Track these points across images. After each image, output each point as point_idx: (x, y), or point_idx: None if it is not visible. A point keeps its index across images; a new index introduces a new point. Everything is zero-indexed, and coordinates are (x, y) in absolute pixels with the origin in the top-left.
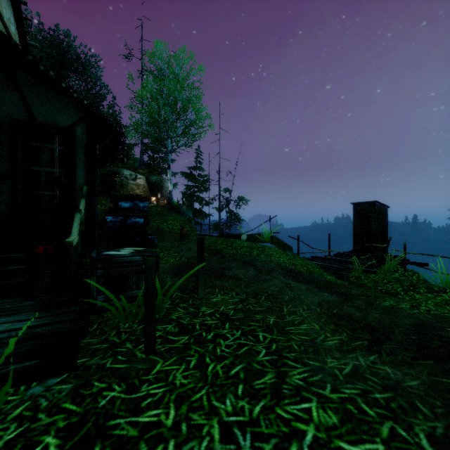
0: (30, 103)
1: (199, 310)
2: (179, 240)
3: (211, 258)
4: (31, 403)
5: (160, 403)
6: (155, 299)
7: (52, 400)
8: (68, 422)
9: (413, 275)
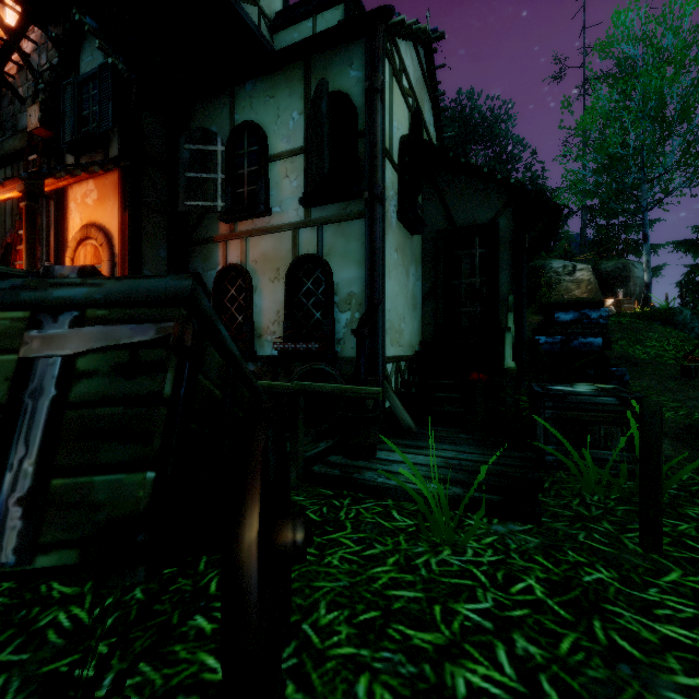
0: (450, 206)
1: None
2: (679, 378)
3: None
4: (498, 539)
5: (692, 627)
6: (661, 466)
7: (520, 545)
8: (547, 576)
9: None
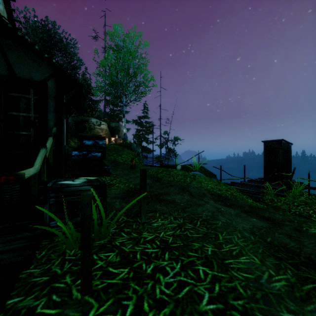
0: (11, 62)
1: (141, 235)
2: (129, 169)
3: (154, 184)
4: None
5: None
6: (91, 236)
7: None
8: None
9: None
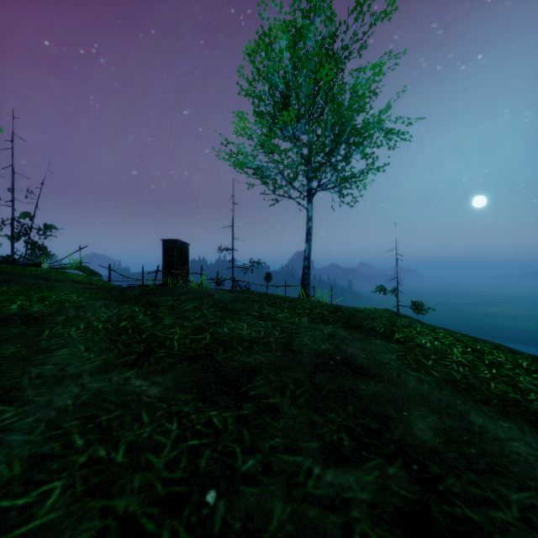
0: None
1: None
2: None
3: None
4: None
5: None
6: None
7: None
8: None
9: None
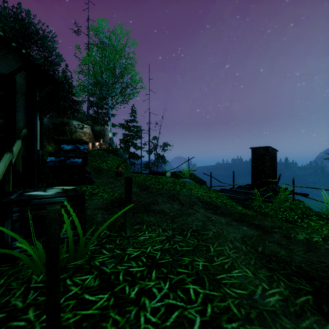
0: None
1: (125, 252)
2: (115, 177)
3: (141, 193)
4: None
5: None
6: (59, 260)
7: None
8: None
9: (300, 204)
